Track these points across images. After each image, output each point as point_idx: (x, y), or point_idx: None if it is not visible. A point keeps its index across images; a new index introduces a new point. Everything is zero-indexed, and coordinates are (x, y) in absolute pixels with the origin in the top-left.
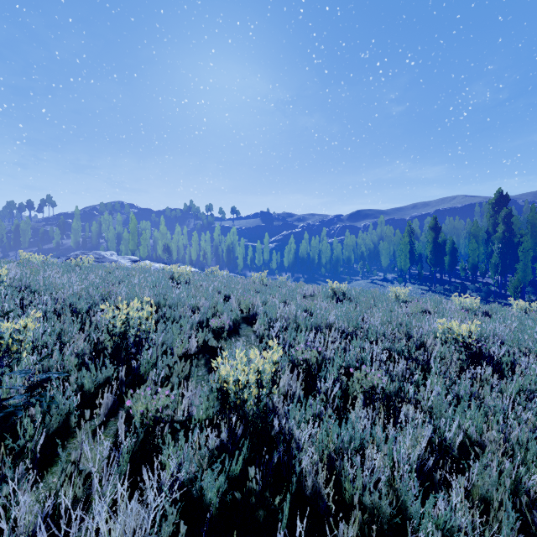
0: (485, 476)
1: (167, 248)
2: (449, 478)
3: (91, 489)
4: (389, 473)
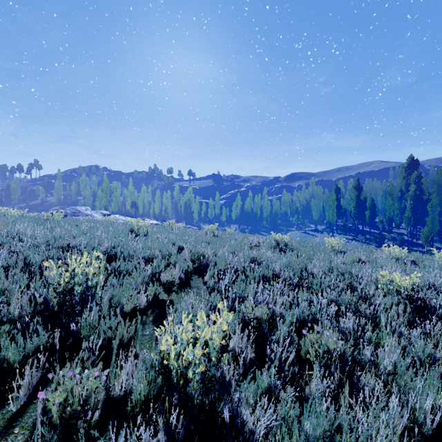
0: None
1: (134, 204)
2: None
3: None
4: None
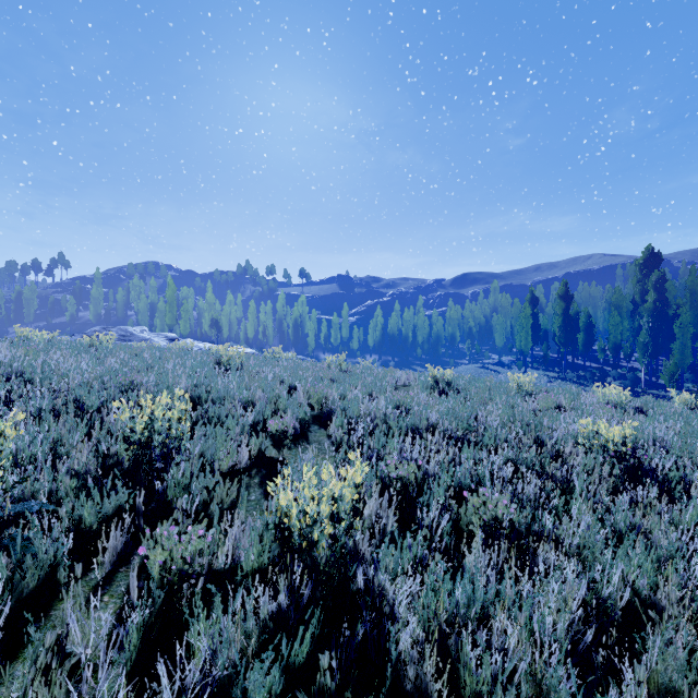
0: (668, 657)
1: (215, 323)
2: (611, 656)
3: (82, 685)
4: (528, 655)
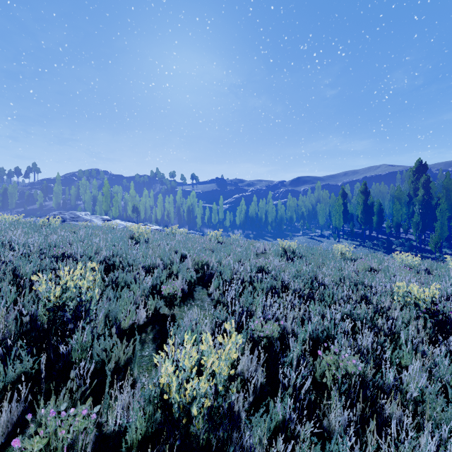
0: None
1: (136, 209)
2: None
3: None
4: None
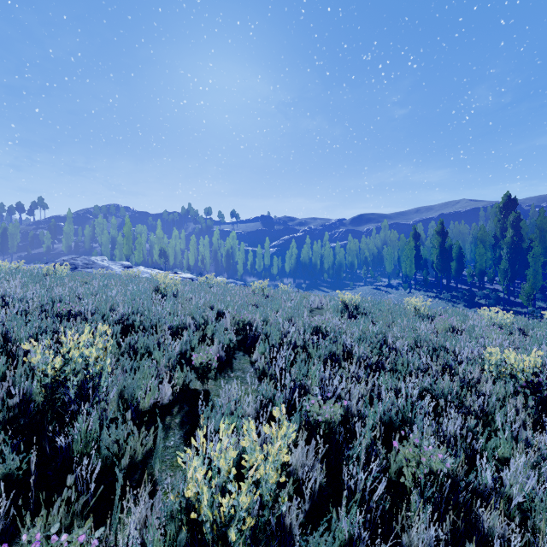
0: None
1: (163, 253)
2: None
3: None
4: None
